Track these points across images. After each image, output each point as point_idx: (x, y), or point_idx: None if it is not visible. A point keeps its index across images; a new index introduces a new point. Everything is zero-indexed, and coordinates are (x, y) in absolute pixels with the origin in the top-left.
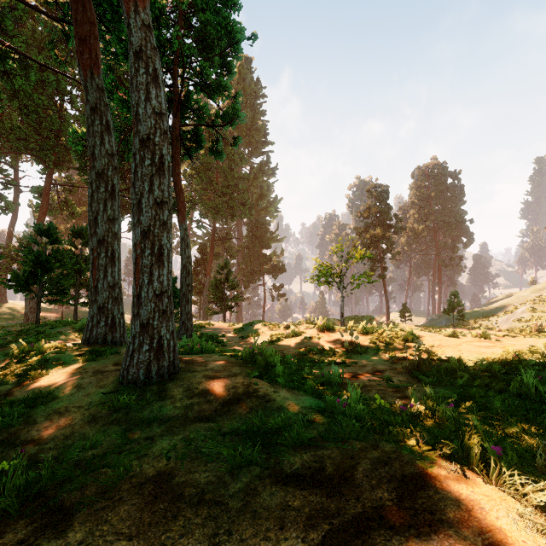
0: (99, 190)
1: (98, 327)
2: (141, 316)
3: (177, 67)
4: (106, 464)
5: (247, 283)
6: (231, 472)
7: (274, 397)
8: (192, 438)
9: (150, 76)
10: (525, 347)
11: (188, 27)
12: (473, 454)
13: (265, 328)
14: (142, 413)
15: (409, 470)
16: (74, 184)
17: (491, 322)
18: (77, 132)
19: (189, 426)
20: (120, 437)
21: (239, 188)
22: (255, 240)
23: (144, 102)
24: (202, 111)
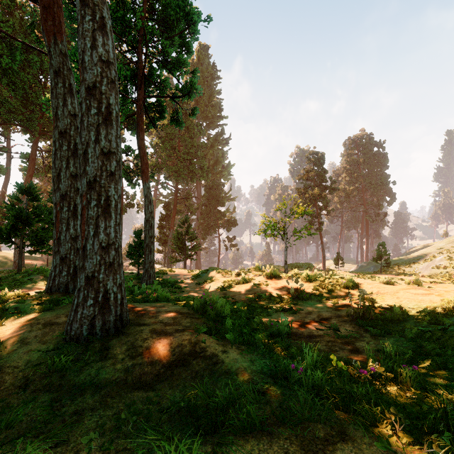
0: (62, 148)
1: (60, 276)
2: (86, 269)
3: (141, 46)
4: None
5: (205, 235)
6: None
7: (222, 359)
8: (122, 418)
9: (97, 23)
10: None
11: (152, 11)
12: None
13: (219, 274)
14: (79, 376)
15: None
16: None
17: (413, 269)
18: (50, 100)
19: (126, 395)
20: (44, 411)
21: (198, 154)
22: (211, 199)
23: (90, 50)
24: (164, 84)
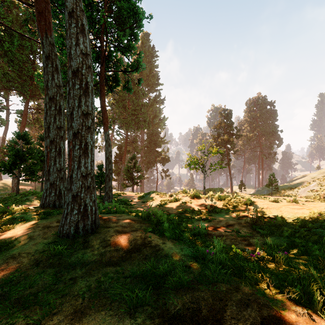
0: (51, 109)
1: (50, 196)
2: (72, 190)
3: (103, 35)
4: (37, 302)
5: (147, 168)
6: (129, 311)
7: (162, 247)
8: (102, 281)
9: (79, 28)
10: (323, 209)
11: (110, 11)
12: (315, 300)
13: (157, 196)
14: (70, 258)
15: (266, 312)
16: (42, 108)
17: (294, 192)
18: (40, 74)
19: (102, 269)
20: (52, 278)
21: (142, 111)
22: (151, 142)
23: (75, 46)
24: (119, 62)
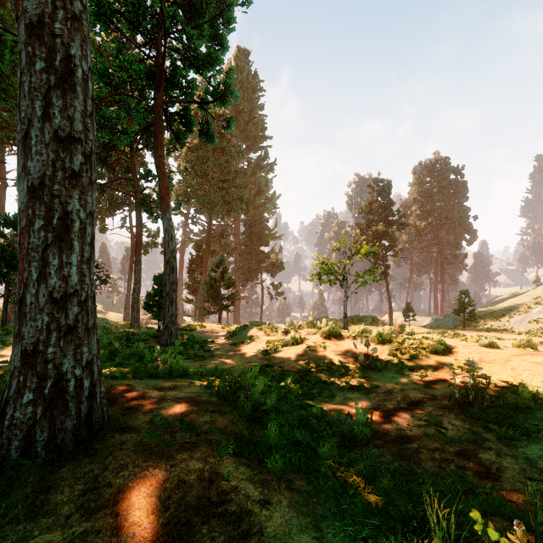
0: None
1: None
2: (23, 337)
3: (160, 36)
4: None
5: (245, 281)
6: None
7: (259, 523)
8: None
9: None
10: None
11: None
12: None
13: (261, 332)
14: None
15: None
16: None
17: (503, 323)
18: None
19: None
20: None
21: (236, 182)
22: (253, 237)
23: None
24: (190, 87)
